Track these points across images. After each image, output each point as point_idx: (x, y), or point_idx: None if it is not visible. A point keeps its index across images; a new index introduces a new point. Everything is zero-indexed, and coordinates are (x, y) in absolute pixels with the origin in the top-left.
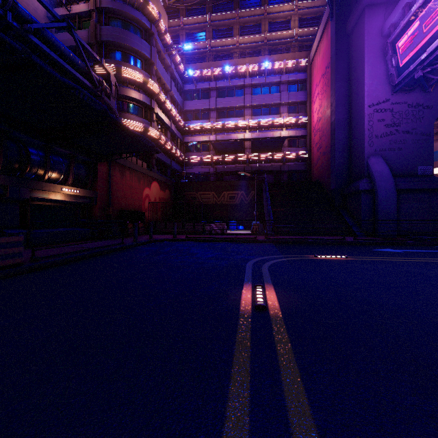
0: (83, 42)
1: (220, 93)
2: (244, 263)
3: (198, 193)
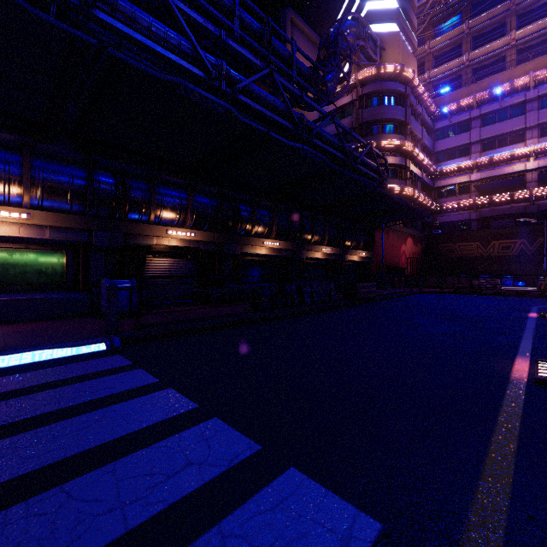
0: (374, 149)
1: (486, 120)
2: (529, 307)
3: (456, 244)
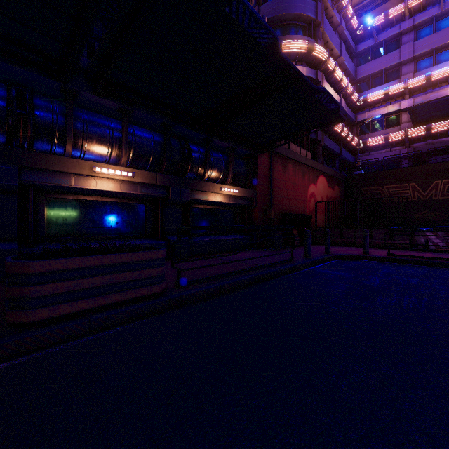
0: None
1: (421, 32)
2: None
3: (384, 187)
